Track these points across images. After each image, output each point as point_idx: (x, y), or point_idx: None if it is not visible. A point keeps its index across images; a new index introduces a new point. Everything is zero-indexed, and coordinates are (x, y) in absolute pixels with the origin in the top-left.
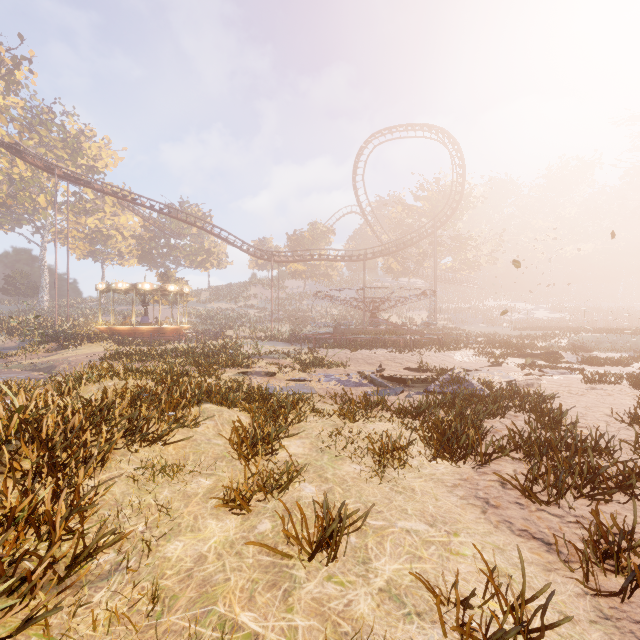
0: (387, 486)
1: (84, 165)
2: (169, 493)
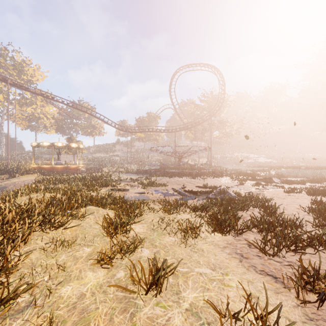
0: (189, 248)
1: (25, 79)
2: (65, 257)
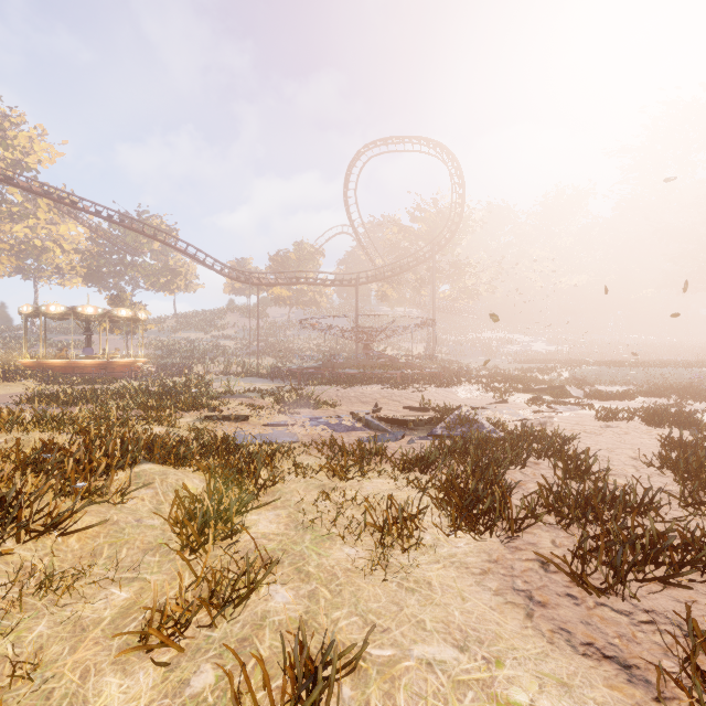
0: (394, 580)
1: (9, 158)
2: (47, 627)
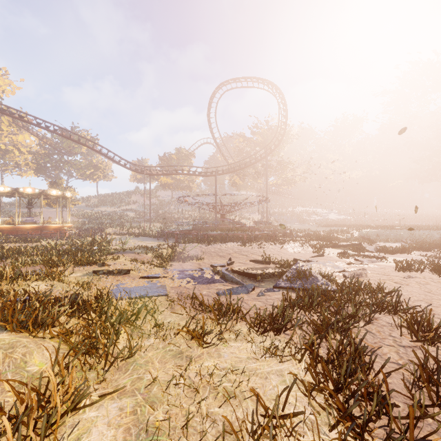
0: None
1: None
2: None
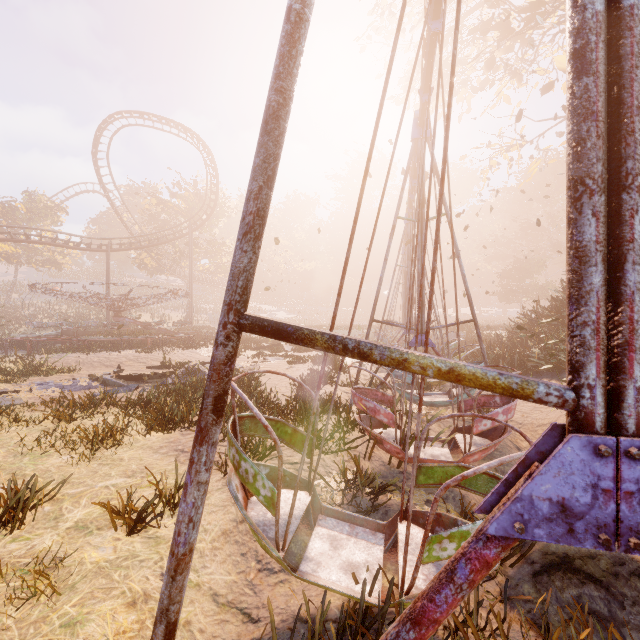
0: (96, 463)
1: None
2: None
